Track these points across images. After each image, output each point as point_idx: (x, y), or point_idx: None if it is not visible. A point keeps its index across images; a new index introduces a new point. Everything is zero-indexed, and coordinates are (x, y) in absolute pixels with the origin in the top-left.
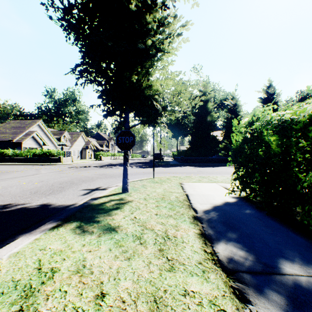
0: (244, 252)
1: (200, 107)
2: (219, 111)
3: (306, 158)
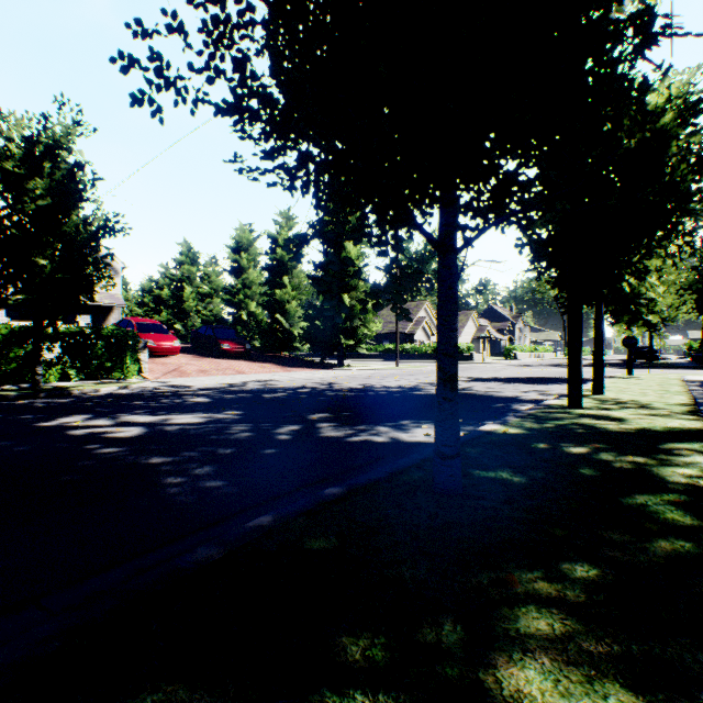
0: (697, 383)
1: None
2: None
3: None
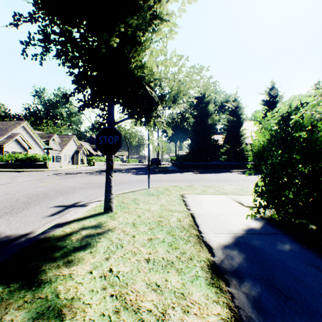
0: None
1: (200, 109)
2: (219, 114)
3: None
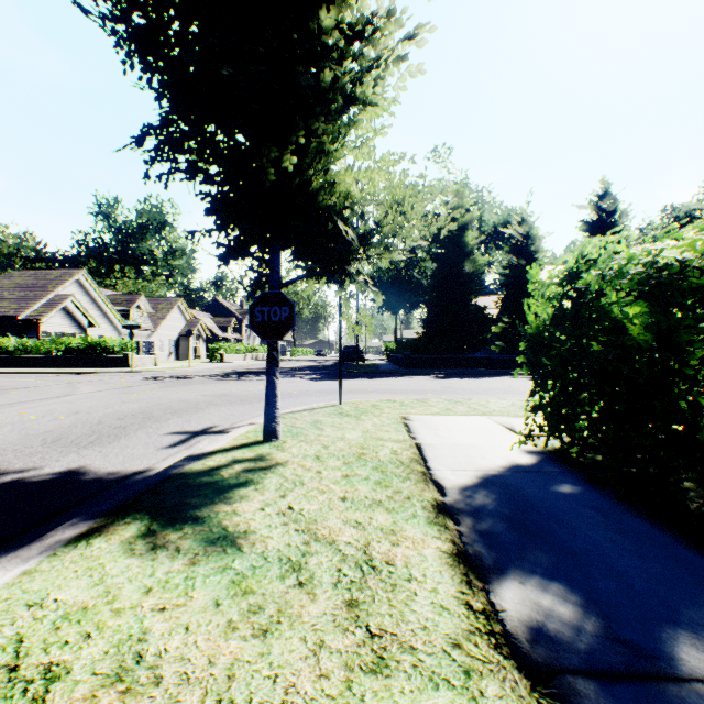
0: (572, 609)
1: (447, 242)
2: (490, 251)
3: None
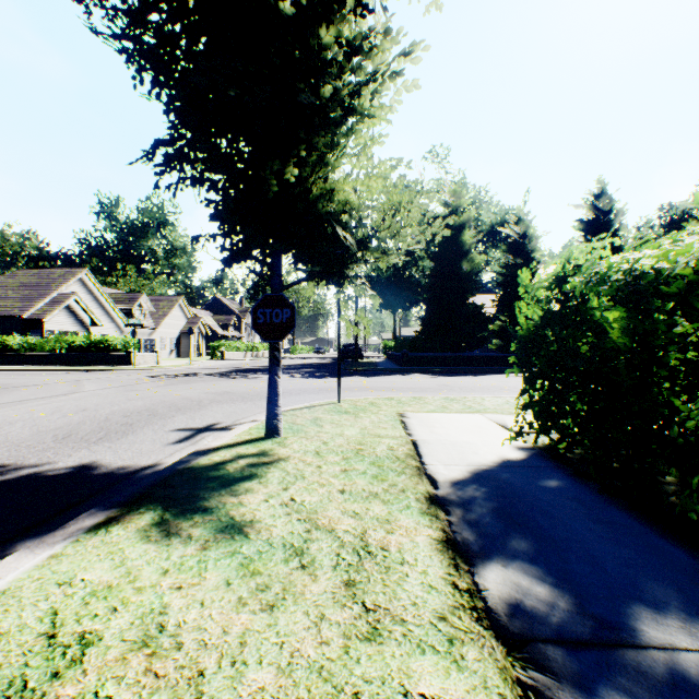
0: (548, 589)
1: (445, 242)
2: (487, 249)
3: (688, 360)
